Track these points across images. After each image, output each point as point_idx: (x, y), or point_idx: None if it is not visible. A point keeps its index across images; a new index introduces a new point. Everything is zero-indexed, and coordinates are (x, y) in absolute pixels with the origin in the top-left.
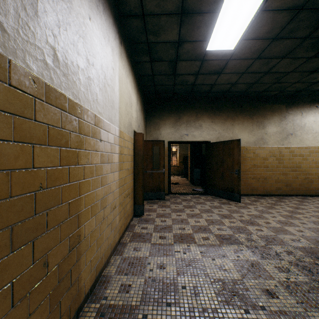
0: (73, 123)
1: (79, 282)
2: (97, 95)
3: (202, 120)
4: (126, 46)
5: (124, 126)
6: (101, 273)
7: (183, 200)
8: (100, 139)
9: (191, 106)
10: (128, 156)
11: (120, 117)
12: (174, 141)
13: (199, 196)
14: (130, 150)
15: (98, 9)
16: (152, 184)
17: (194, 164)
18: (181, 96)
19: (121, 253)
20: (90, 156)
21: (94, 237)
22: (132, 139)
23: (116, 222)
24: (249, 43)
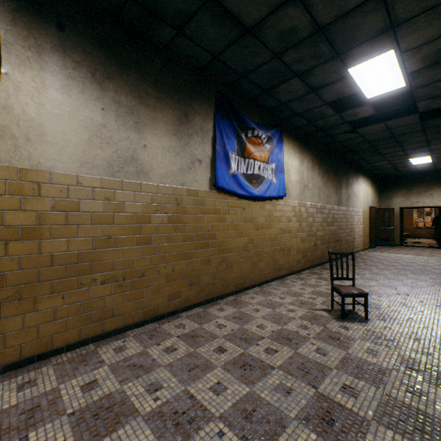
0: (353, 213)
1: (354, 247)
2: (357, 203)
3: (432, 190)
4: (365, 173)
5: (364, 207)
6: (357, 252)
7: (409, 248)
8: (357, 215)
9: (421, 181)
10: (366, 219)
11: (362, 205)
12: (404, 207)
13: (428, 248)
14: (367, 216)
15: (357, 180)
16: (383, 236)
17: (437, 224)
18: (411, 174)
19: (363, 252)
20: (356, 219)
21: (356, 240)
22: (368, 211)
23: (361, 242)
24: (440, 160)
